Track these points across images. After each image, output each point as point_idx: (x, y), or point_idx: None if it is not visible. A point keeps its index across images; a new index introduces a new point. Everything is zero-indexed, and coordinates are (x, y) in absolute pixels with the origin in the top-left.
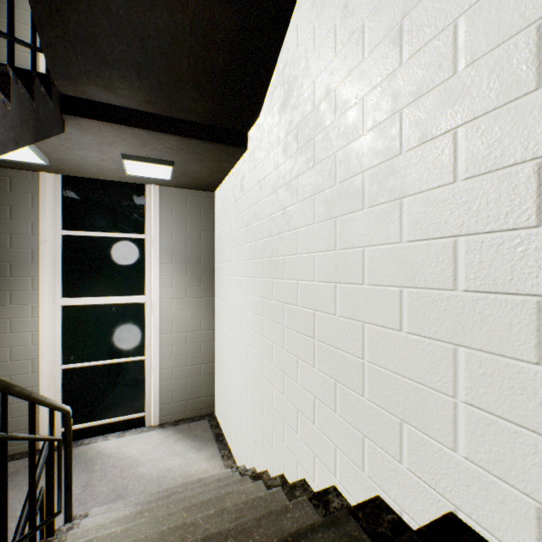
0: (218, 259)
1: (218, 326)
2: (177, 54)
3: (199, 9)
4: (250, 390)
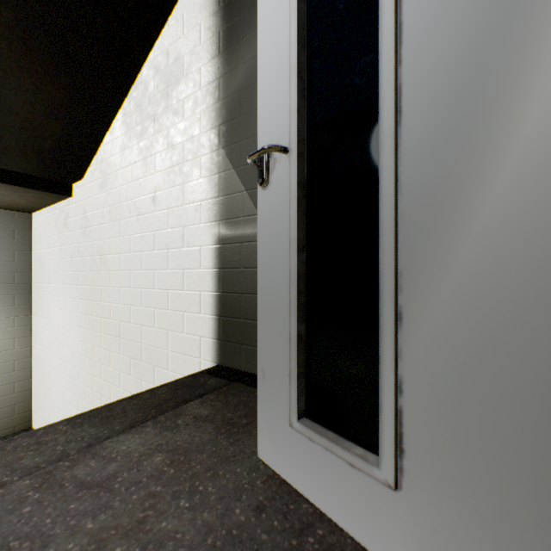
0: (38, 279)
1: (38, 342)
2: (6, 136)
3: (30, 118)
4: (74, 387)
